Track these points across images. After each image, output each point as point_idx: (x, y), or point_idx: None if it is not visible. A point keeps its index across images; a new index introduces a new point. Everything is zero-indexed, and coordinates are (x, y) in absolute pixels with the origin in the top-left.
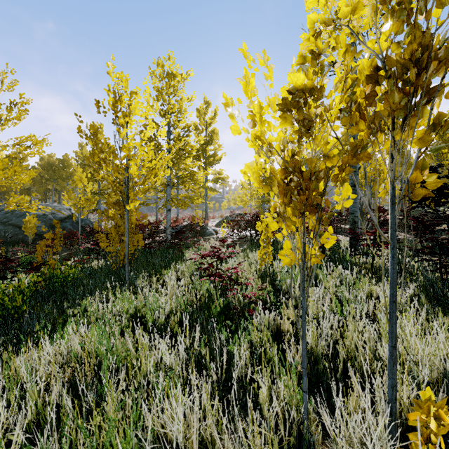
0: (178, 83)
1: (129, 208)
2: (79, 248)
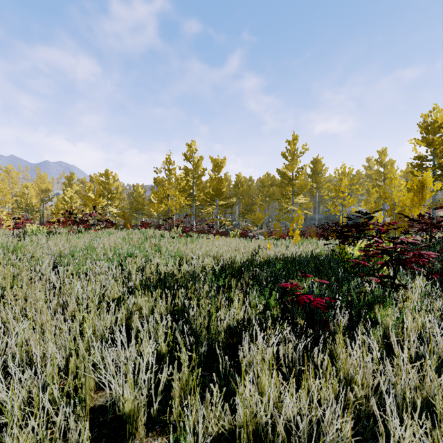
0: (440, 125)
1: (395, 212)
2: None
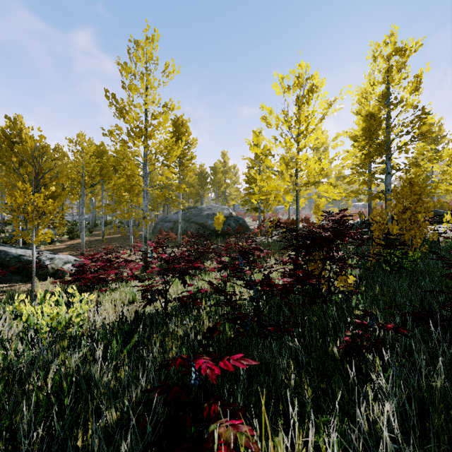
0: (406, 58)
1: None
2: (261, 241)
